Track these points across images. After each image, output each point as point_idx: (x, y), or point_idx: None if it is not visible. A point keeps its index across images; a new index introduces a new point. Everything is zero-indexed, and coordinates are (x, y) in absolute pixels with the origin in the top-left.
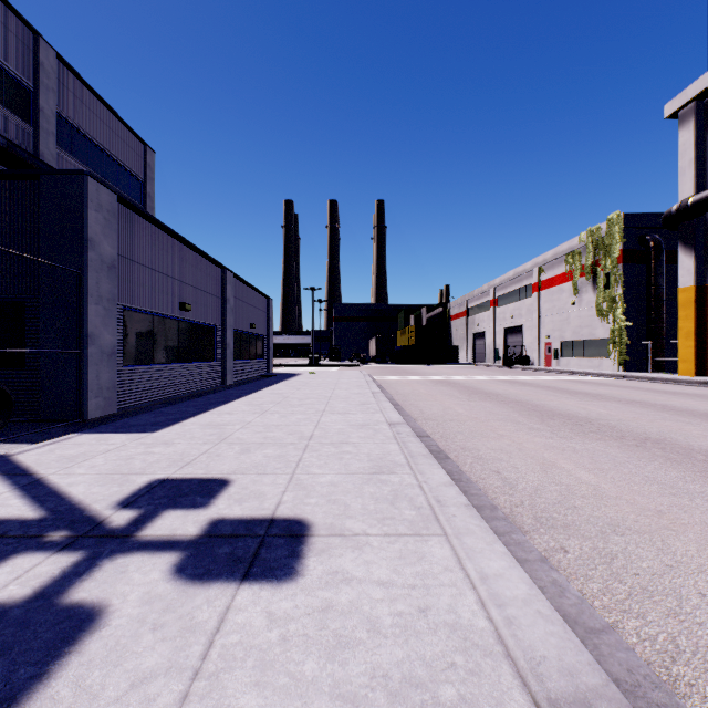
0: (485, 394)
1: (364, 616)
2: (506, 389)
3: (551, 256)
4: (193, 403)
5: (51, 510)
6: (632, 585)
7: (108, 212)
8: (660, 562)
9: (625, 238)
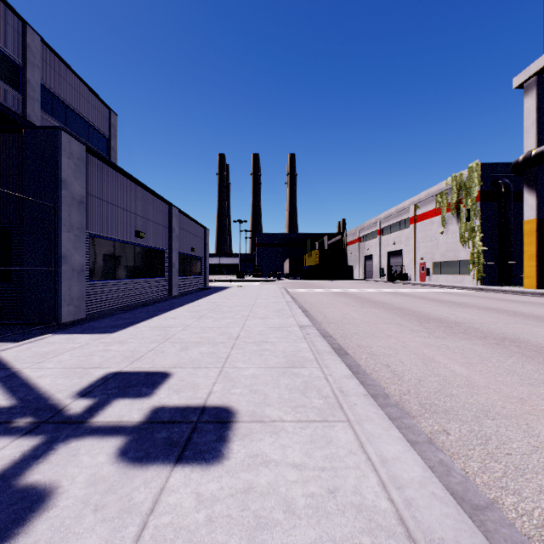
0: (374, 303)
1: (281, 497)
2: (390, 299)
3: (424, 196)
4: (145, 310)
5: (21, 399)
6: (506, 464)
7: (78, 159)
8: (528, 443)
9: (482, 182)
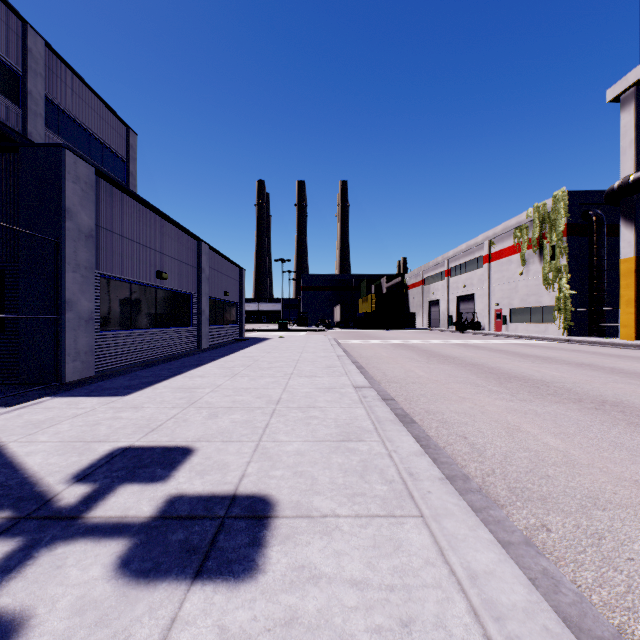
0: (442, 357)
1: (335, 634)
2: (461, 353)
3: (500, 230)
4: (167, 366)
5: None
6: (629, 574)
7: (86, 184)
8: None
9: (569, 213)
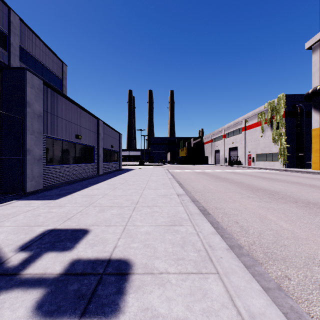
0: (222, 178)
1: None
2: (232, 176)
3: (251, 114)
4: (80, 183)
5: None
6: None
7: (38, 89)
8: None
9: (286, 106)
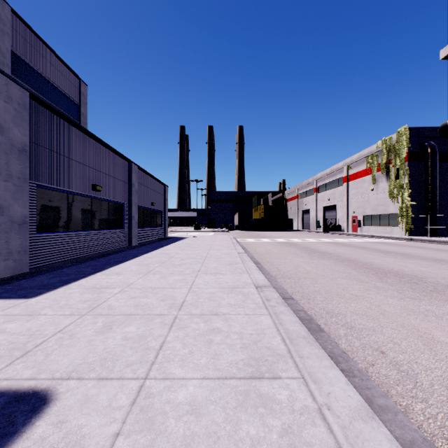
0: (320, 253)
1: None
2: (334, 249)
3: (356, 158)
4: (94, 262)
5: None
6: None
7: (19, 105)
8: None
9: (410, 144)
